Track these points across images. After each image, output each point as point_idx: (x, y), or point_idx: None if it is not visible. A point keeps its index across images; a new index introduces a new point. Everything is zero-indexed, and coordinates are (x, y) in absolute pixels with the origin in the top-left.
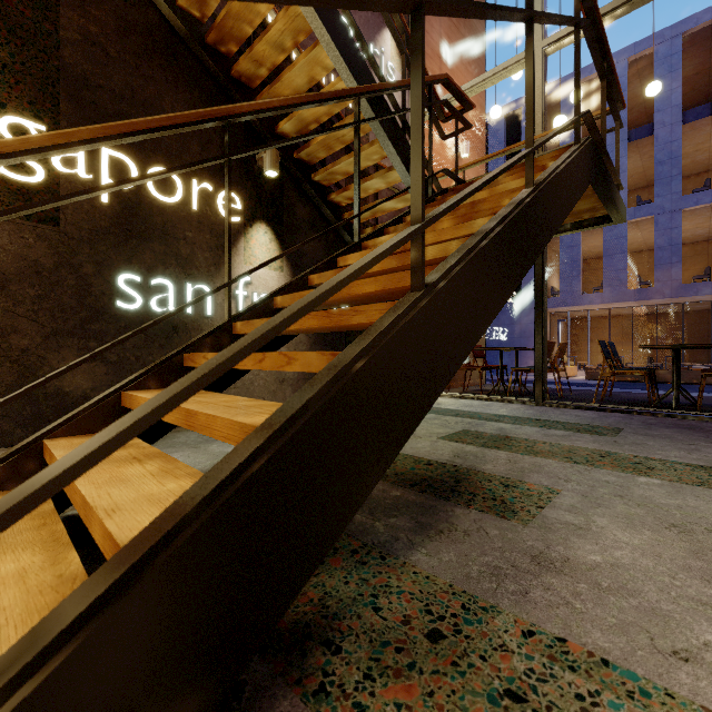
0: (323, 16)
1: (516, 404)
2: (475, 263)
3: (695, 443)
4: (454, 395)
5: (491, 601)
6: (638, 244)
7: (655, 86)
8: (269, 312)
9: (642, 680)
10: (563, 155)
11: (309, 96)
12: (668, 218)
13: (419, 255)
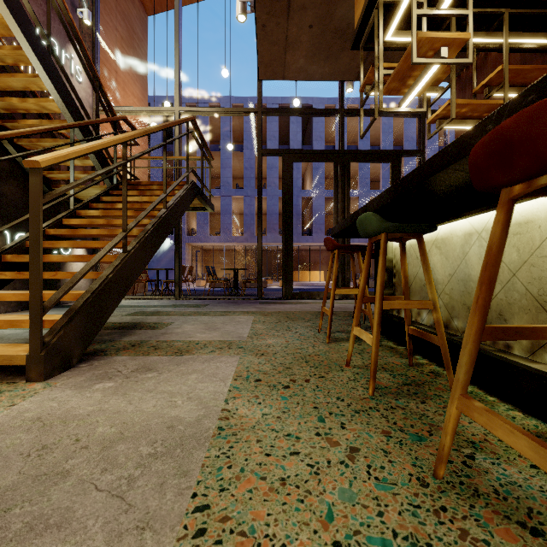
0: (46, 68)
1: (166, 300)
2: (144, 242)
3: (230, 306)
4: (128, 298)
5: (149, 340)
6: (238, 209)
7: (231, 146)
8: (23, 249)
9: (181, 340)
10: (181, 190)
11: (46, 129)
12: (249, 199)
13: (126, 242)
